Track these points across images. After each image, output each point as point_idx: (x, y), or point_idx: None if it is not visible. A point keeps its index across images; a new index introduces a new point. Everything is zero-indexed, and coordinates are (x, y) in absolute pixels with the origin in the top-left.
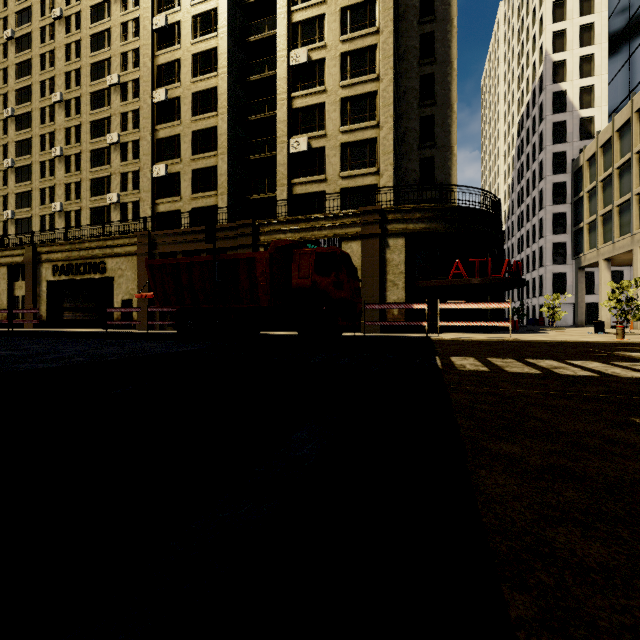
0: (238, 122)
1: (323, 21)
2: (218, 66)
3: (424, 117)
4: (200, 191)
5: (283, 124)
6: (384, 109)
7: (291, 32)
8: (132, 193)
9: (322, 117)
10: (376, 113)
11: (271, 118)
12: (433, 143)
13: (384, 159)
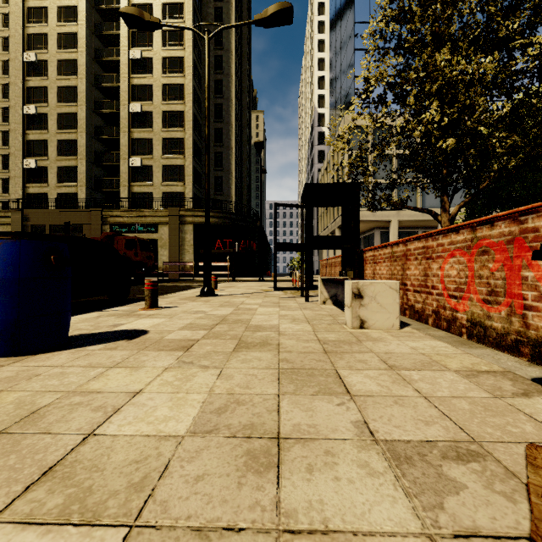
0: (94, 138)
1: (152, 88)
2: (78, 100)
3: (217, 152)
4: (64, 182)
5: (125, 147)
6: (187, 150)
7: (131, 90)
8: (2, 172)
9: (151, 147)
10: (184, 150)
11: (118, 139)
12: (222, 168)
13: (187, 179)
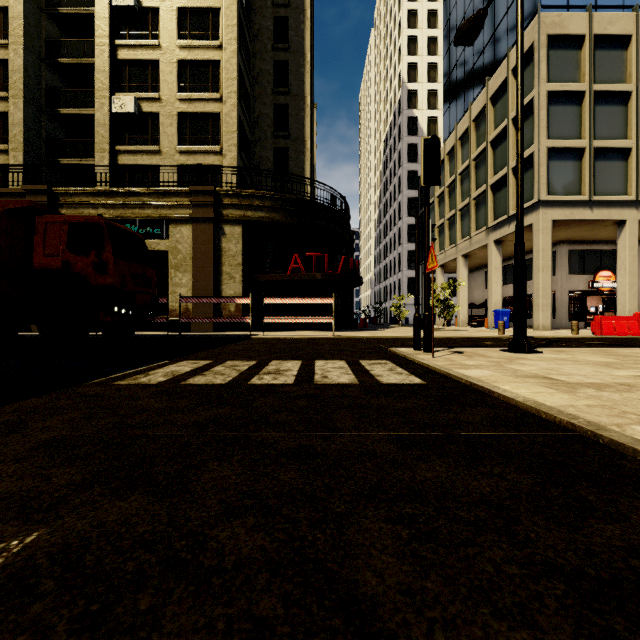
0: (44, 62)
1: None
2: None
3: (278, 105)
4: None
5: (103, 75)
6: (227, 82)
7: None
8: None
9: (156, 77)
10: (220, 85)
11: (92, 66)
12: (287, 133)
13: (227, 138)
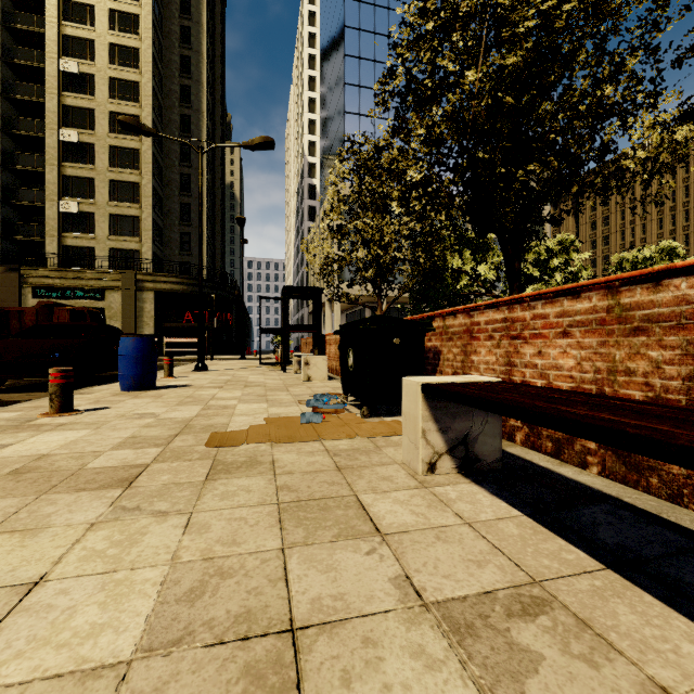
0: (1, 166)
1: (94, 114)
2: None
3: (184, 203)
4: None
5: (53, 186)
6: (145, 199)
7: (62, 111)
8: None
9: (93, 189)
10: (140, 199)
11: (41, 172)
12: (190, 223)
13: (145, 234)
